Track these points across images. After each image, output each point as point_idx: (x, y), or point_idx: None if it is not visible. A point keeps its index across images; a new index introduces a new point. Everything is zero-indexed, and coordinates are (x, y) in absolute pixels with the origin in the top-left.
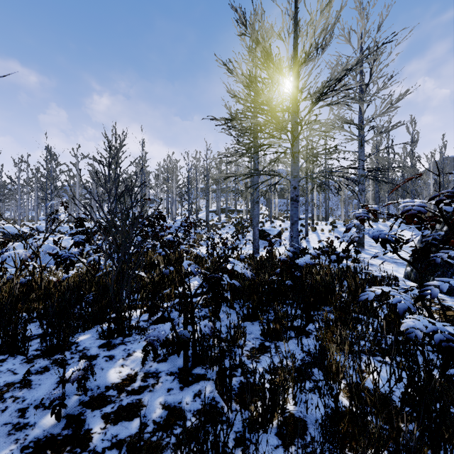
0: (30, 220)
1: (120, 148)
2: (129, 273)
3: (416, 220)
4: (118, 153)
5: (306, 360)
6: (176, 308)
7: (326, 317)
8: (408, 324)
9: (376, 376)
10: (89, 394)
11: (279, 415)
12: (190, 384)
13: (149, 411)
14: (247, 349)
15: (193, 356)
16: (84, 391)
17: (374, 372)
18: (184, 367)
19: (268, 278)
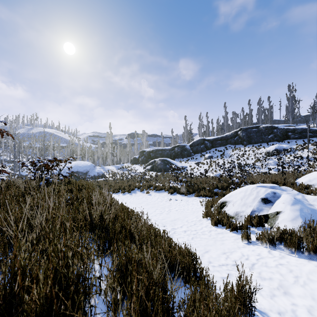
0: None
1: None
2: None
3: None
4: None
5: None
6: None
7: None
8: None
9: None
10: None
11: None
12: None
13: None
14: None
15: None
16: None
17: None
18: None
19: None
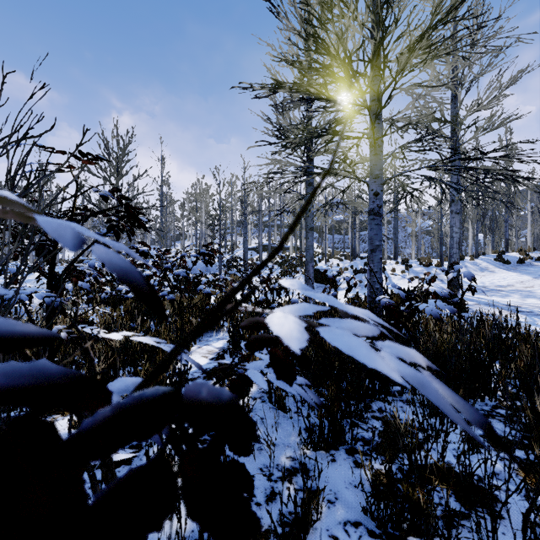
0: None
1: (124, 155)
2: None
3: None
4: (121, 161)
5: None
6: None
7: None
8: None
9: None
10: None
11: None
12: None
13: None
14: None
15: None
16: None
17: None
18: None
19: None
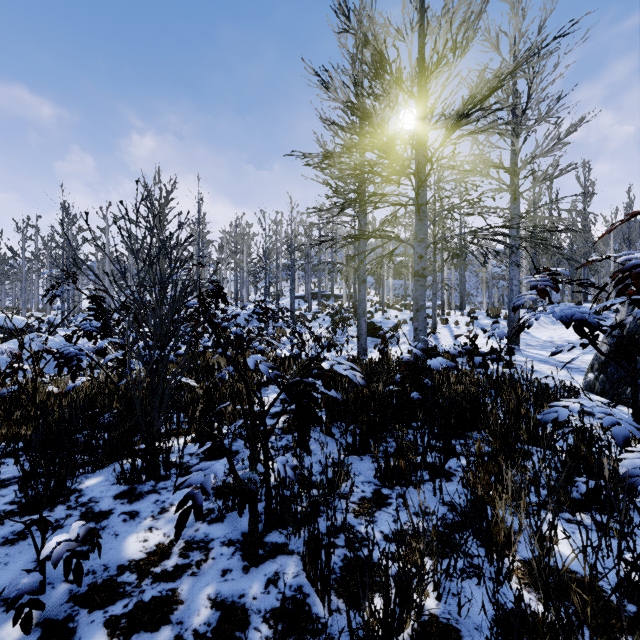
0: (40, 310)
1: (166, 203)
2: (167, 379)
3: (633, 290)
4: (163, 210)
5: (449, 518)
6: (243, 435)
7: (480, 449)
8: (632, 462)
9: (567, 546)
10: (88, 580)
11: (414, 623)
12: (260, 561)
13: (188, 613)
14: (353, 500)
15: (266, 513)
16: (76, 579)
17: (563, 540)
18: (251, 533)
19: (384, 388)
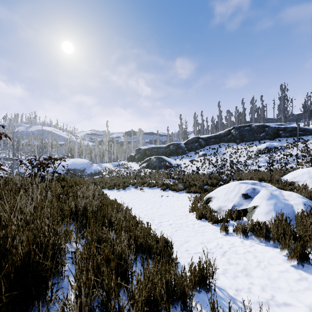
0: None
1: None
2: None
3: None
4: None
5: None
6: None
7: None
8: None
9: None
10: None
11: None
12: None
13: None
14: None
15: None
16: None
17: None
18: None
19: None
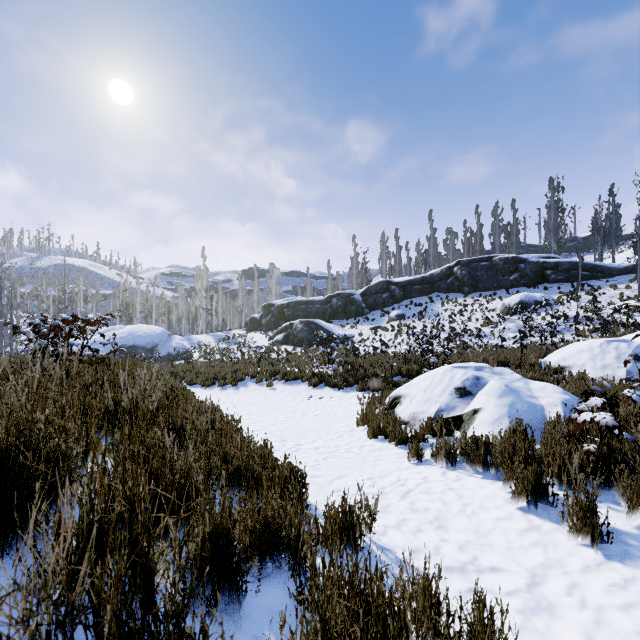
0: None
1: None
2: None
3: None
4: None
5: None
6: None
7: None
8: None
9: None
10: None
11: None
12: None
13: None
14: None
15: None
16: None
17: None
18: None
19: None
